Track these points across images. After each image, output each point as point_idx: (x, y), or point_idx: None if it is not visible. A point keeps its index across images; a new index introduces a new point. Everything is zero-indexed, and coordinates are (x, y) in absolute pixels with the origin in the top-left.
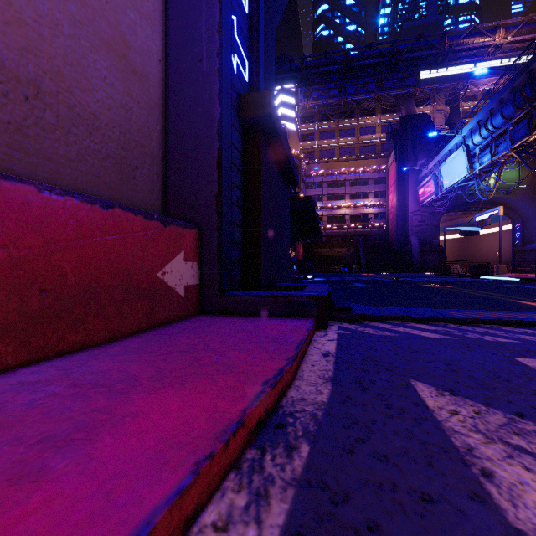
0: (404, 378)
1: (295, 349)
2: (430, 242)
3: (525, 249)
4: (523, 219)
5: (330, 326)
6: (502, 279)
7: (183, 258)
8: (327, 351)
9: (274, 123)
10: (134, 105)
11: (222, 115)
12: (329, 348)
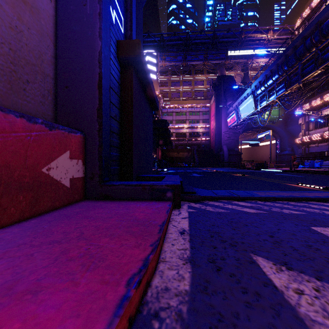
0: (246, 253)
1: (158, 232)
2: (234, 149)
3: (282, 154)
4: (281, 137)
5: (182, 205)
6: (272, 170)
7: (69, 156)
8: (182, 228)
9: (142, 63)
10: (24, 30)
11: (102, 48)
12: (184, 226)
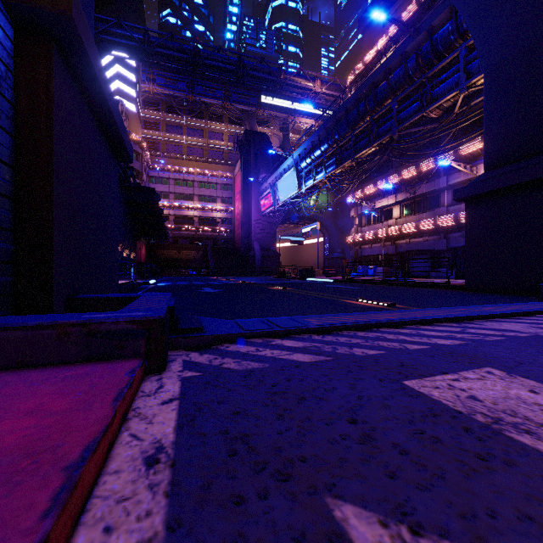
0: (317, 497)
1: (44, 514)
2: (269, 248)
3: (331, 257)
4: (330, 234)
5: (170, 363)
6: (322, 280)
7: None
8: (156, 443)
9: (80, 39)
10: None
11: None
12: (162, 431)
